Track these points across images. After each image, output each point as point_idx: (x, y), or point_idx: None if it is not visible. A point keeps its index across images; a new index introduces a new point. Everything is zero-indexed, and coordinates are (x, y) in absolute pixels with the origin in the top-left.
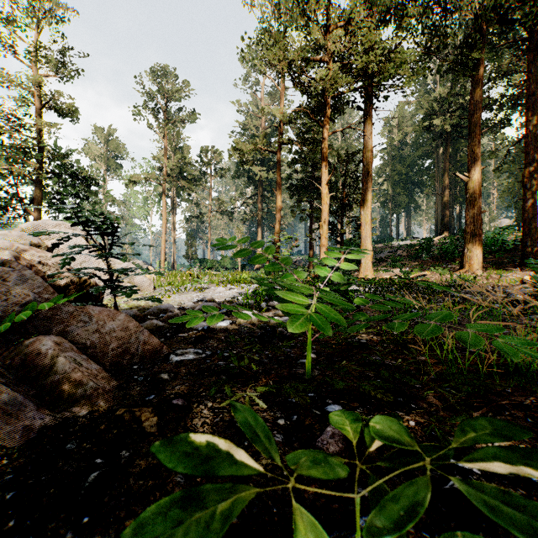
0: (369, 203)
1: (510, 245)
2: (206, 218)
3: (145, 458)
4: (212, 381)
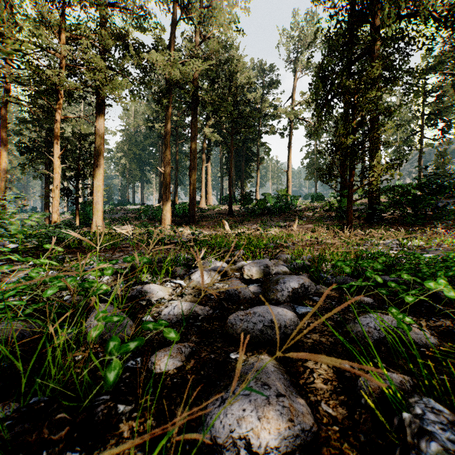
0: (99, 176)
1: (187, 212)
2: None
3: None
4: None
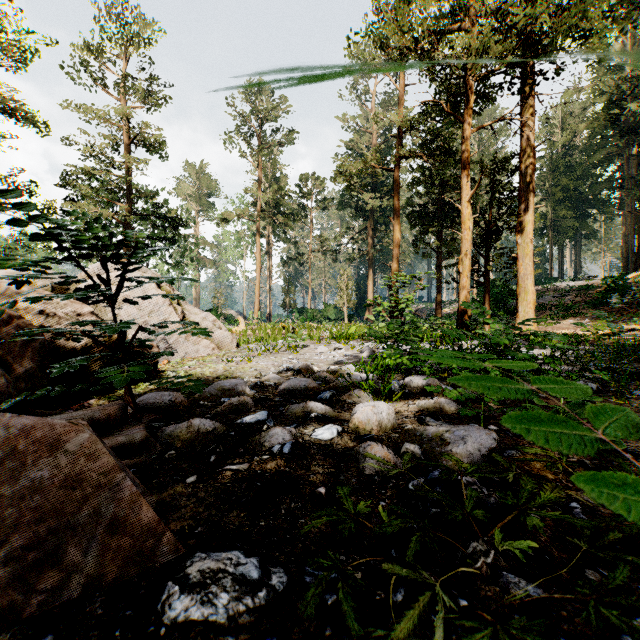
0: (530, 226)
1: None
2: (306, 259)
3: None
4: None
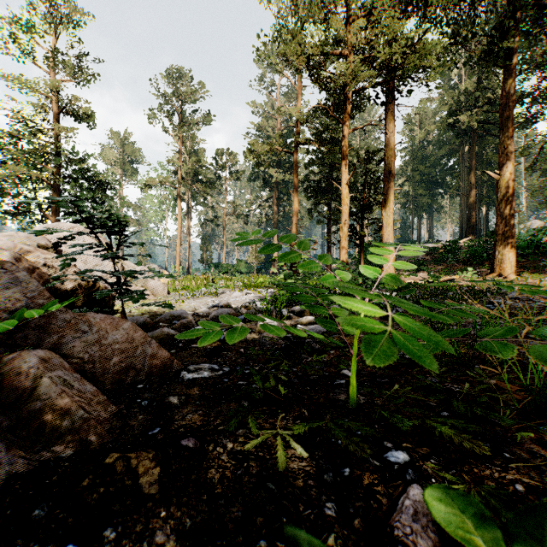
0: (391, 203)
1: (545, 247)
2: (221, 221)
3: (139, 542)
4: (231, 408)
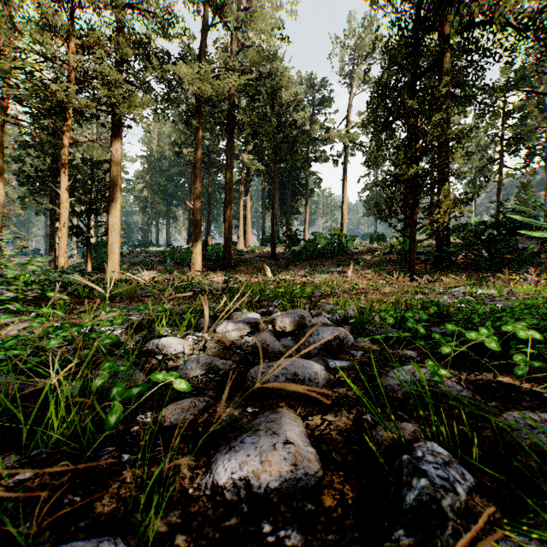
0: (116, 212)
1: (221, 256)
2: None
3: None
4: None
